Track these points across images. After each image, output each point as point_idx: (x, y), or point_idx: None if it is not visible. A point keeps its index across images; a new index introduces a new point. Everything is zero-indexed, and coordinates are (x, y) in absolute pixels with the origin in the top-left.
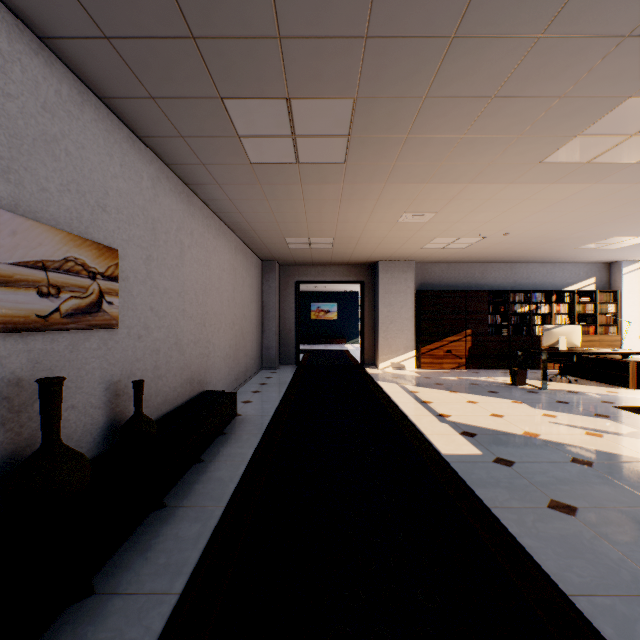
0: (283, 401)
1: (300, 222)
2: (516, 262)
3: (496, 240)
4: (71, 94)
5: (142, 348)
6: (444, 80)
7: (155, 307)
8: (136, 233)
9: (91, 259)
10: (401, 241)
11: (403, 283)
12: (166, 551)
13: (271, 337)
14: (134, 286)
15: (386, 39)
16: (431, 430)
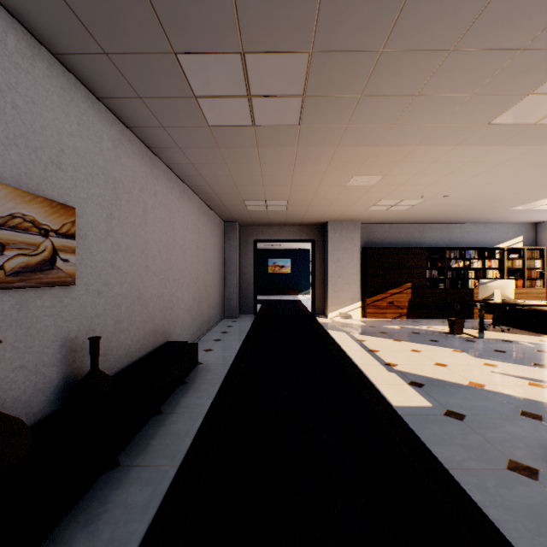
0: (241, 349)
1: (257, 185)
2: (451, 222)
3: (436, 202)
4: (19, 46)
5: (102, 304)
6: (403, 30)
7: (116, 264)
8: (95, 192)
9: (43, 216)
10: (349, 203)
11: (350, 241)
12: (112, 523)
13: (232, 290)
14: (93, 243)
15: None
16: (380, 380)
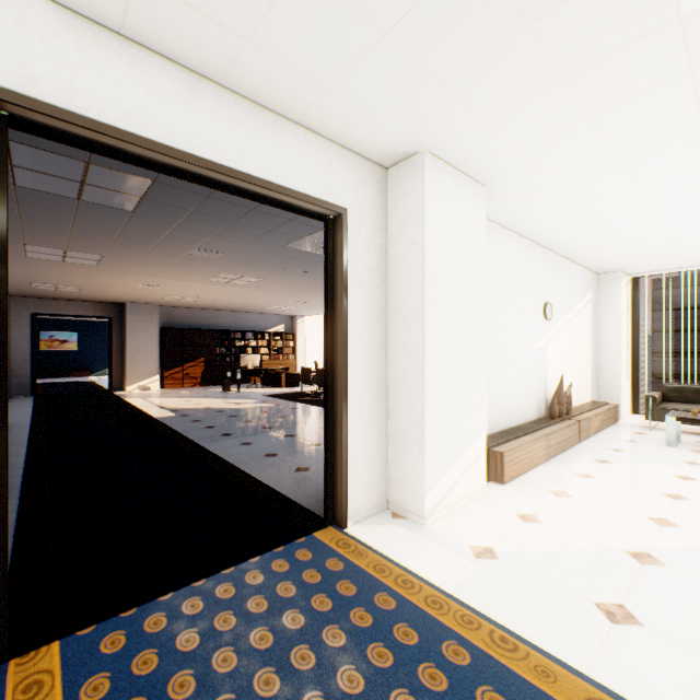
0: (36, 414)
1: (53, 278)
2: (237, 311)
3: (212, 300)
4: None
5: None
6: (146, 260)
7: None
8: None
9: None
10: (144, 294)
11: (150, 322)
12: None
13: None
14: None
15: (118, 251)
16: (155, 412)
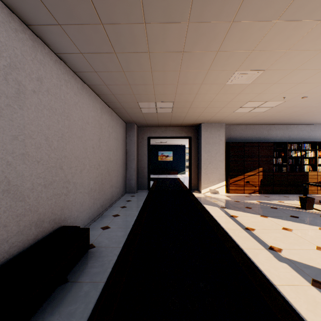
0: (134, 227)
1: (148, 84)
2: (291, 124)
3: (292, 104)
4: None
5: None
6: None
7: None
8: None
9: None
10: (222, 105)
11: (217, 137)
12: None
13: (131, 172)
14: None
15: None
16: (277, 276)
